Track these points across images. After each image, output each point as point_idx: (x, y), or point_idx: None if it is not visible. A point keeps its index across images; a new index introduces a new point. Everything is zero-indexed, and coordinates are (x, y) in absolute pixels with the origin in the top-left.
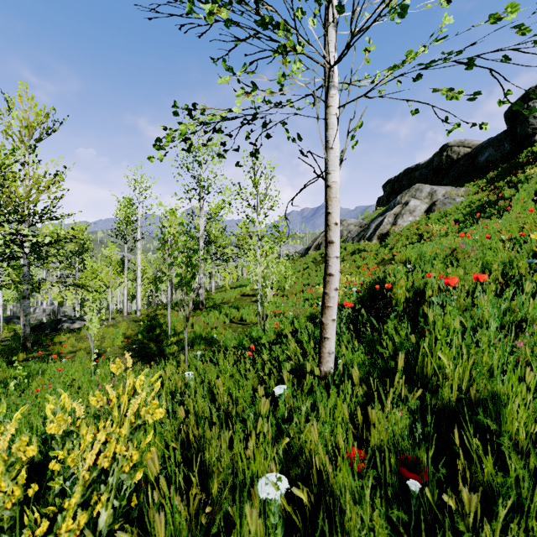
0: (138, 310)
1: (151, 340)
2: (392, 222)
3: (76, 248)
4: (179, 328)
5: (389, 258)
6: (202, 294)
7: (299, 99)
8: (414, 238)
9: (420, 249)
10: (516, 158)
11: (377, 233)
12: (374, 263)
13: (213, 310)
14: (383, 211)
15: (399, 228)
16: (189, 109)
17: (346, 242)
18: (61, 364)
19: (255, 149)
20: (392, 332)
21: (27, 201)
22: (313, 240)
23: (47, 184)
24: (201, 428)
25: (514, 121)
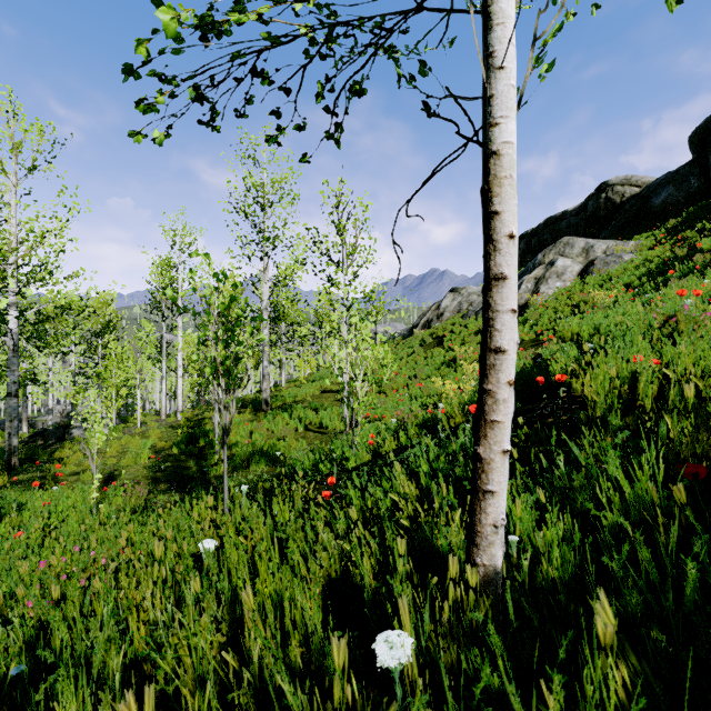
0: (178, 411)
1: (191, 455)
2: (532, 290)
3: (99, 327)
4: (231, 438)
5: (531, 339)
6: (266, 390)
7: (422, 2)
8: (565, 311)
9: (593, 322)
10: (707, 198)
11: None
12: None
13: (281, 412)
14: (518, 274)
15: (543, 298)
16: (201, 25)
17: (467, 317)
18: (53, 494)
19: (335, 124)
20: (616, 473)
21: (11, 256)
22: (420, 316)
23: (41, 231)
24: (202, 708)
25: (704, 147)
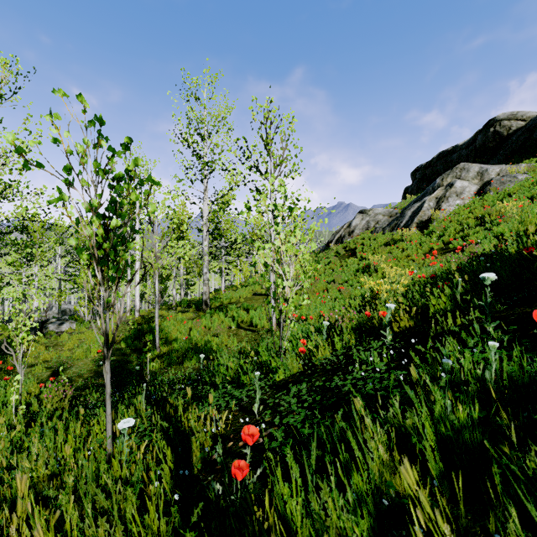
0: (136, 310)
1: (136, 350)
2: (434, 207)
3: (82, 244)
4: (171, 335)
5: (440, 248)
6: (206, 293)
7: None
8: (469, 223)
9: None
10: None
11: (415, 220)
12: (421, 254)
13: (218, 311)
14: (419, 196)
15: (444, 213)
16: None
17: (376, 232)
18: None
19: None
20: None
21: None
22: (334, 233)
23: (4, 151)
24: None
25: None
